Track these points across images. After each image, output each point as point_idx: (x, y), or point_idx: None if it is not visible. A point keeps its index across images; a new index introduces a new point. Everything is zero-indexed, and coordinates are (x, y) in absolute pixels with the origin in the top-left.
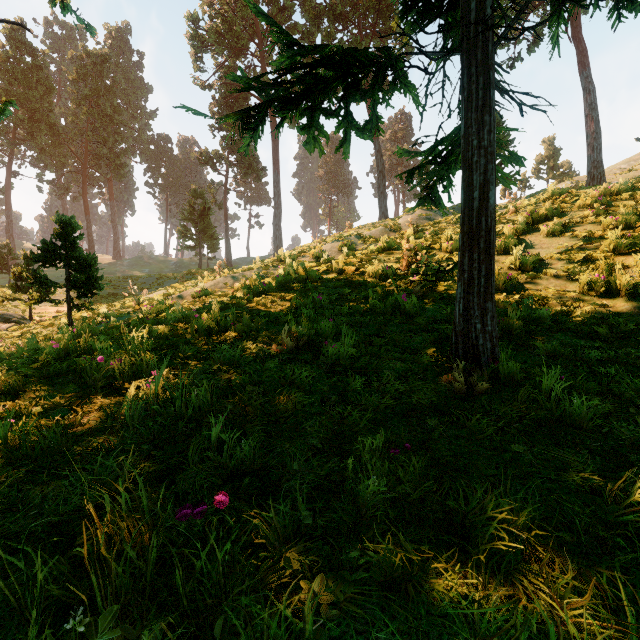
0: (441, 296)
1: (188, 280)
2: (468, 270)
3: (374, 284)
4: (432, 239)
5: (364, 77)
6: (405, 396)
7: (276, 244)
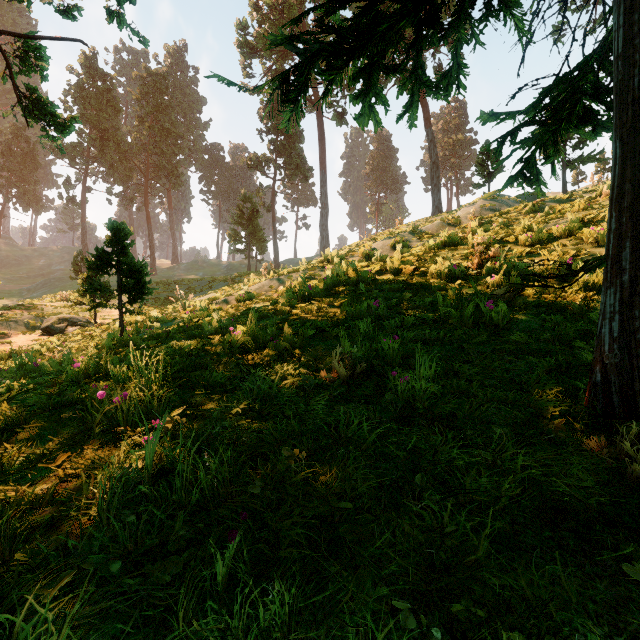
0: (537, 302)
1: (237, 283)
2: (630, 268)
3: (440, 286)
4: (503, 231)
5: (445, 5)
6: (536, 478)
7: (323, 244)
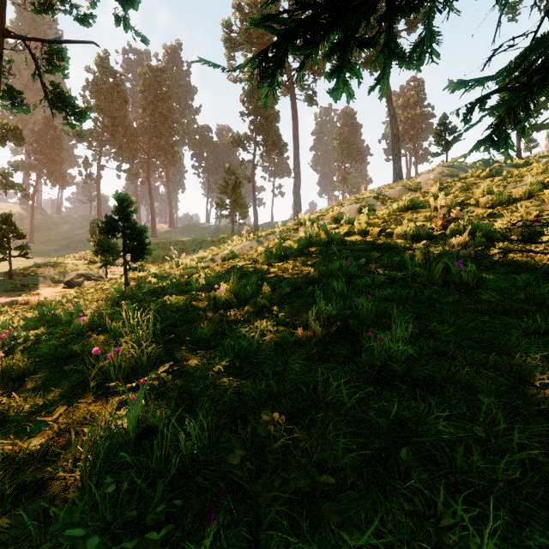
0: (505, 261)
1: (223, 243)
2: None
3: (406, 246)
4: (463, 195)
5: None
6: (533, 457)
7: (296, 209)
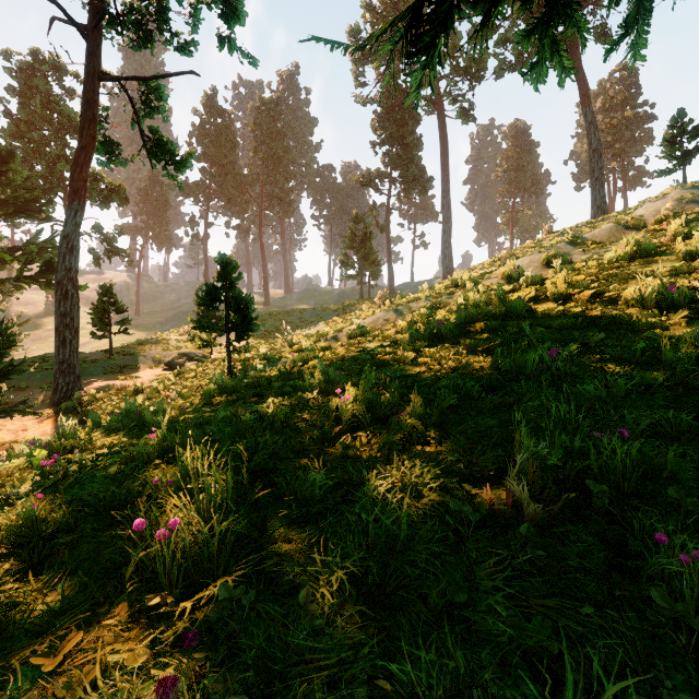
0: None
1: (349, 312)
2: None
3: (650, 321)
4: None
5: None
6: None
7: (445, 264)
